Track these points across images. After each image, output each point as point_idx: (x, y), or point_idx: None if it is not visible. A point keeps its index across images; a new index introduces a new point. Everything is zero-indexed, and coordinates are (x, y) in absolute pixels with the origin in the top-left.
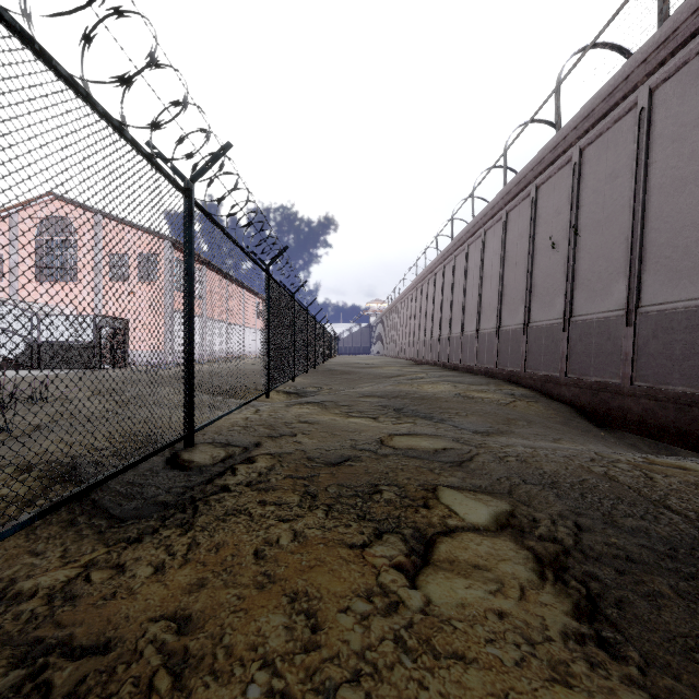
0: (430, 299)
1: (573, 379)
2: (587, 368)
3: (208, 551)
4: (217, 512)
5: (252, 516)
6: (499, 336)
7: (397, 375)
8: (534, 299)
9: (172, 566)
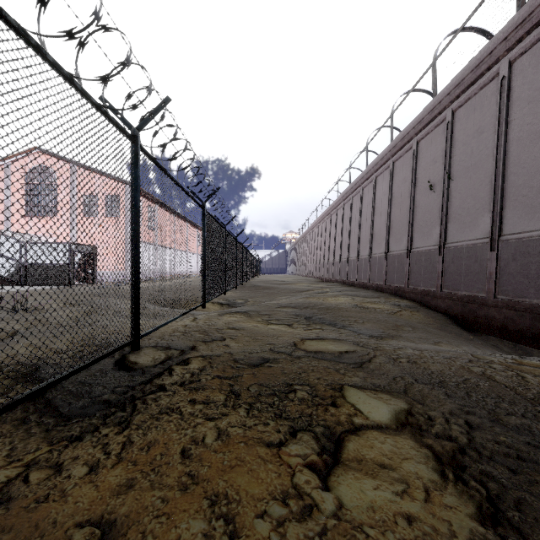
0: (333, 231)
1: (447, 293)
2: (458, 284)
3: (140, 449)
4: (153, 411)
5: (183, 414)
6: (387, 259)
7: (306, 290)
8: (415, 230)
9: (105, 466)
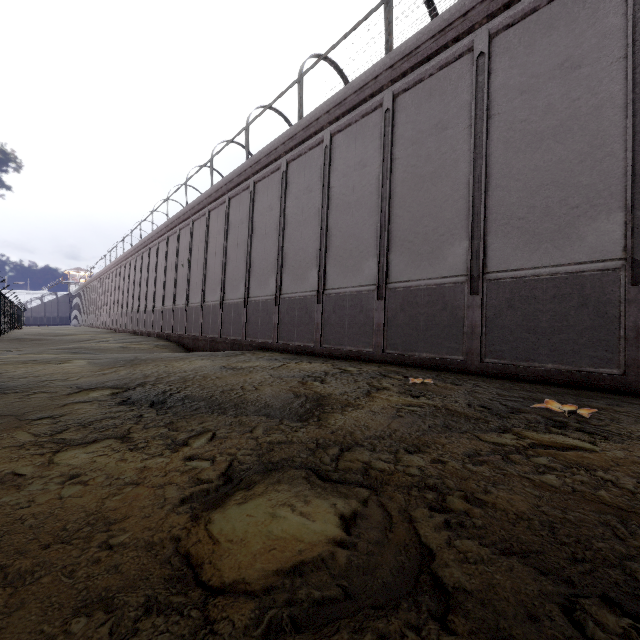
0: (127, 280)
1: (188, 335)
2: (192, 329)
3: None
4: None
5: (7, 365)
6: (163, 312)
7: (88, 339)
8: (178, 292)
9: None
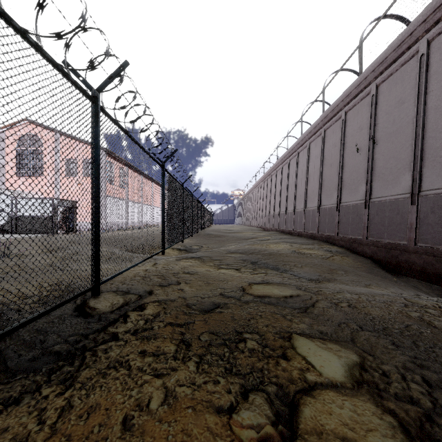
0: (273, 188)
1: (372, 241)
2: (382, 233)
3: (78, 417)
4: (101, 365)
5: (131, 369)
6: (320, 212)
7: (251, 237)
8: (344, 187)
9: None
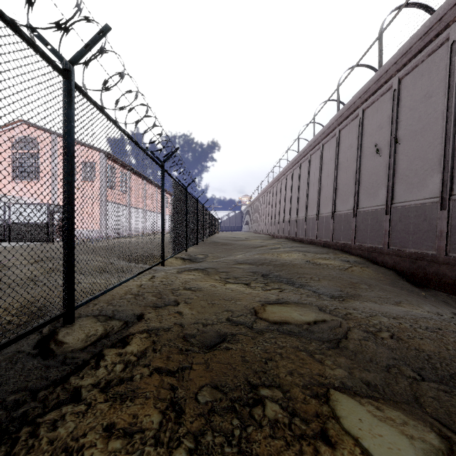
0: (283, 194)
1: (395, 250)
2: (406, 242)
3: None
4: None
5: None
6: (334, 219)
7: (260, 246)
8: (361, 191)
9: None
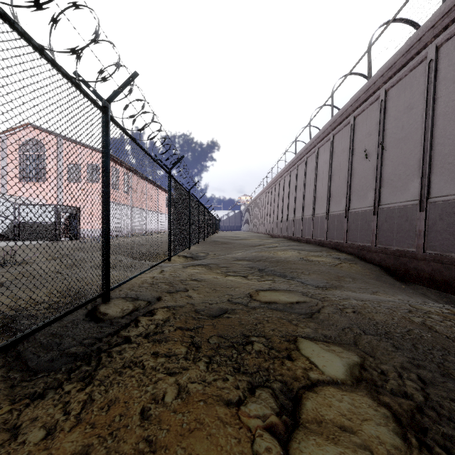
0: (281, 194)
1: (381, 248)
2: (390, 240)
3: (100, 409)
4: (116, 365)
5: (145, 368)
6: (328, 219)
7: (259, 244)
8: (353, 193)
9: (62, 429)
